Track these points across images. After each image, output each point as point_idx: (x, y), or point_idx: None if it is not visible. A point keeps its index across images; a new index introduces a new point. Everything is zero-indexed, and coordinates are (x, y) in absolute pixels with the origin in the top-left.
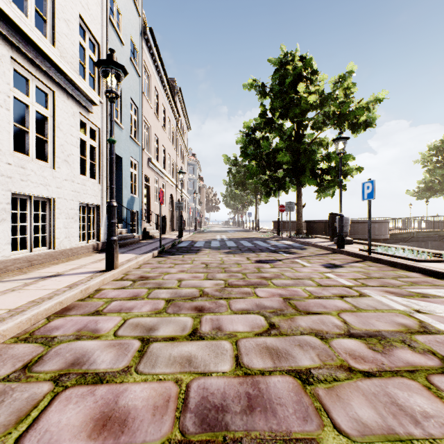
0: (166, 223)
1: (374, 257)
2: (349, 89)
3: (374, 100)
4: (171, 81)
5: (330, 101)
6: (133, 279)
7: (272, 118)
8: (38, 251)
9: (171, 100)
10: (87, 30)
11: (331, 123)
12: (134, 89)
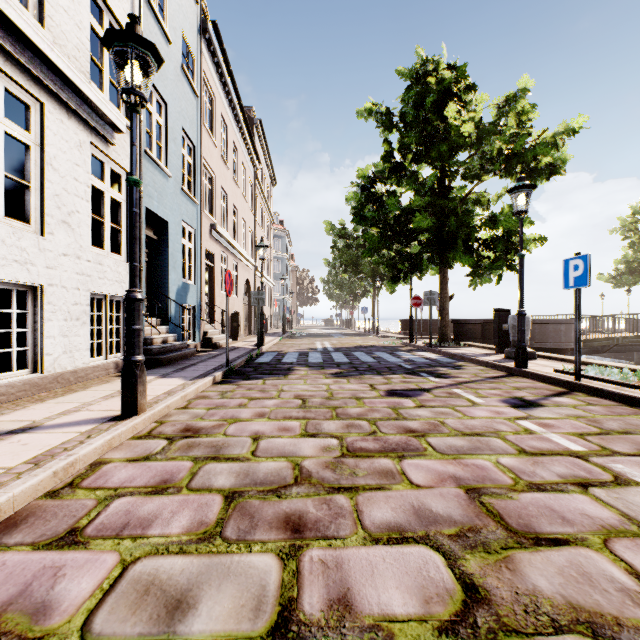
0: (238, 324)
1: (589, 385)
2: (526, 114)
3: (566, 130)
4: (248, 111)
5: (493, 135)
6: (170, 436)
7: (402, 162)
8: (10, 378)
9: (246, 137)
10: (105, 9)
11: (497, 168)
12: (189, 115)
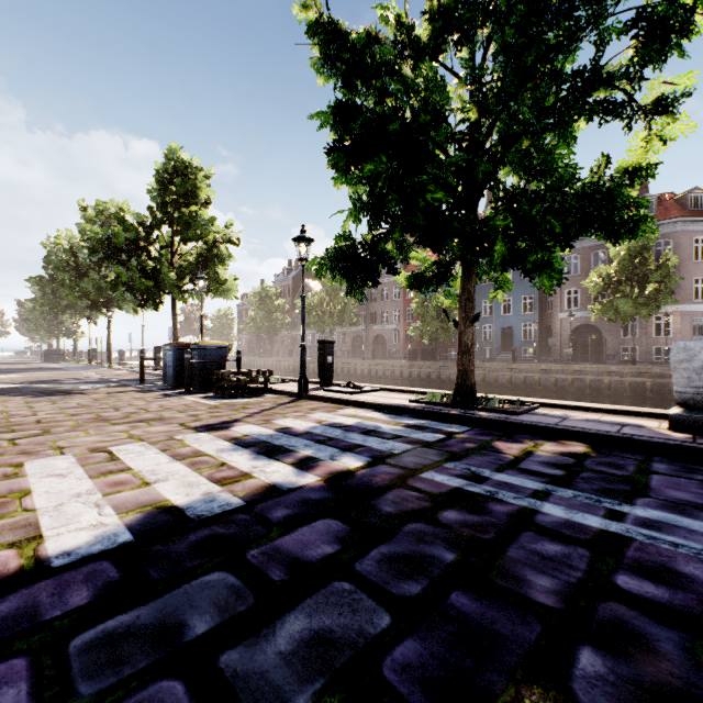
0: None
1: None
2: None
3: None
4: None
5: None
6: None
7: None
8: None
9: None
10: None
11: None
12: None
